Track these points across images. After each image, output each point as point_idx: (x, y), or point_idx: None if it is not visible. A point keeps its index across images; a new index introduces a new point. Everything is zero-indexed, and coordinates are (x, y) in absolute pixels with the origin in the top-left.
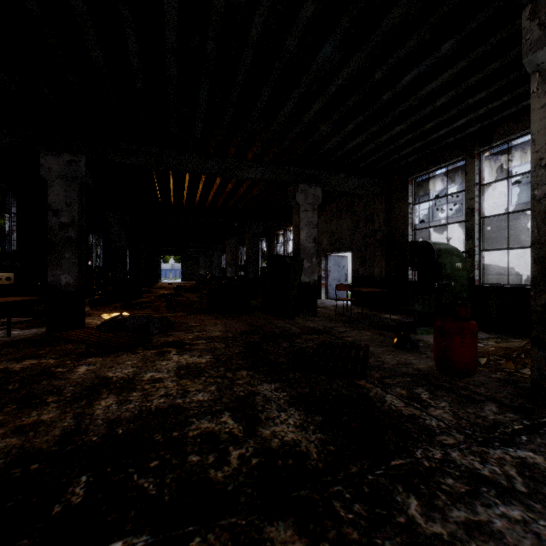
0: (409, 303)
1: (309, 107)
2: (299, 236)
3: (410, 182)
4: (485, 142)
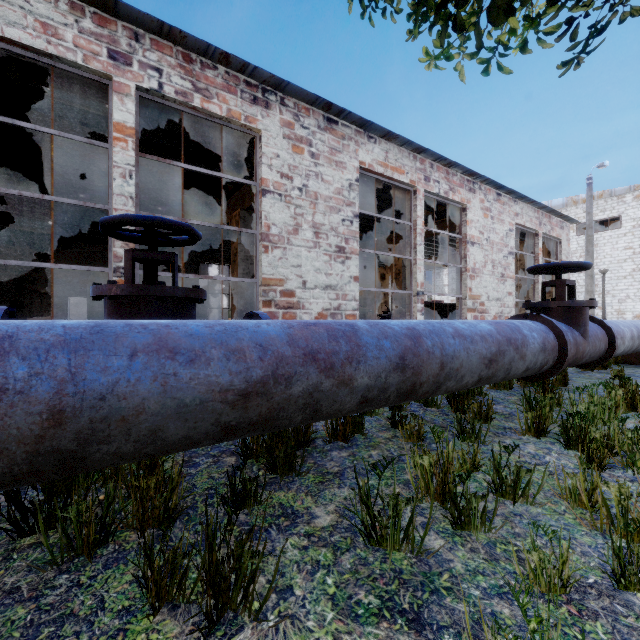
0: None
1: None
2: None
3: None
4: None
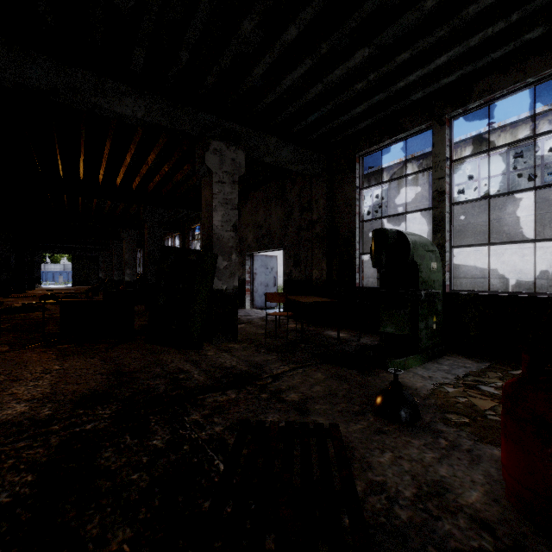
0: (380, 323)
1: None
2: (211, 220)
3: (358, 160)
4: (460, 102)
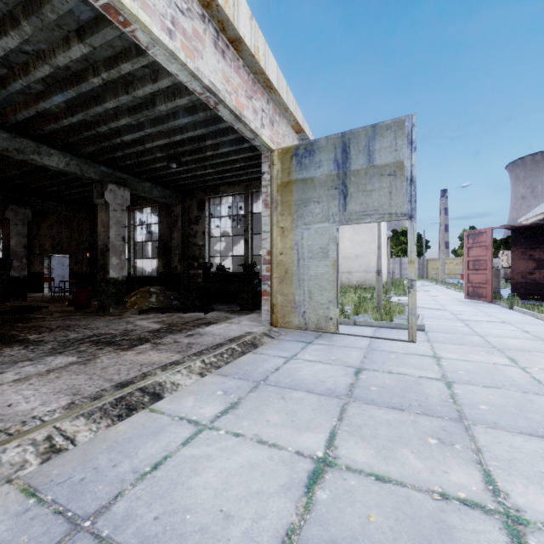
0: None
1: (10, 170)
2: (10, 243)
3: None
4: (134, 205)
